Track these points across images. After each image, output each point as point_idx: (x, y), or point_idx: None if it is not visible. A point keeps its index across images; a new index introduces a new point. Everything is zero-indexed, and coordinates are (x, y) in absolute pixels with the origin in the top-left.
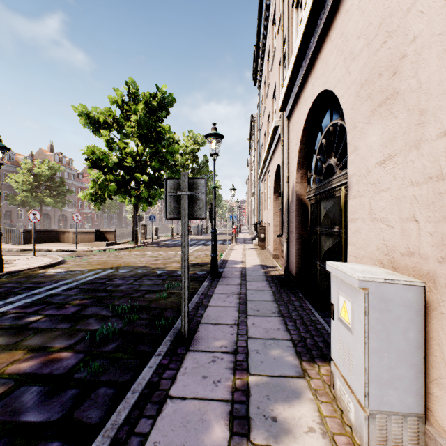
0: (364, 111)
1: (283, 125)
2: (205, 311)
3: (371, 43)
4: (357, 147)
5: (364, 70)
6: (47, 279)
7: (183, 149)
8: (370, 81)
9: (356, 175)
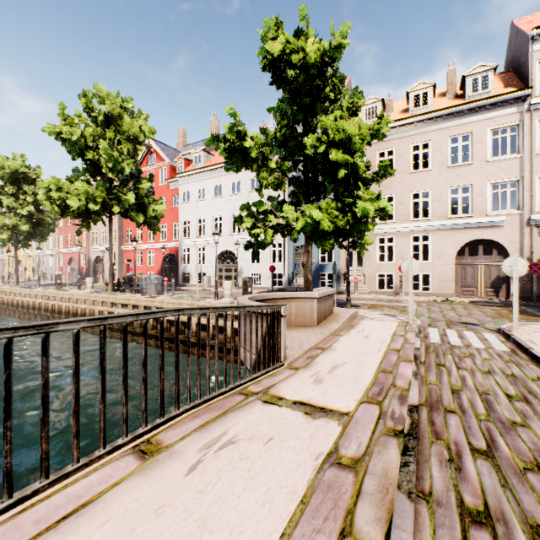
0: None
1: (511, 222)
2: None
3: None
4: None
5: None
6: None
7: (133, 130)
8: None
9: None
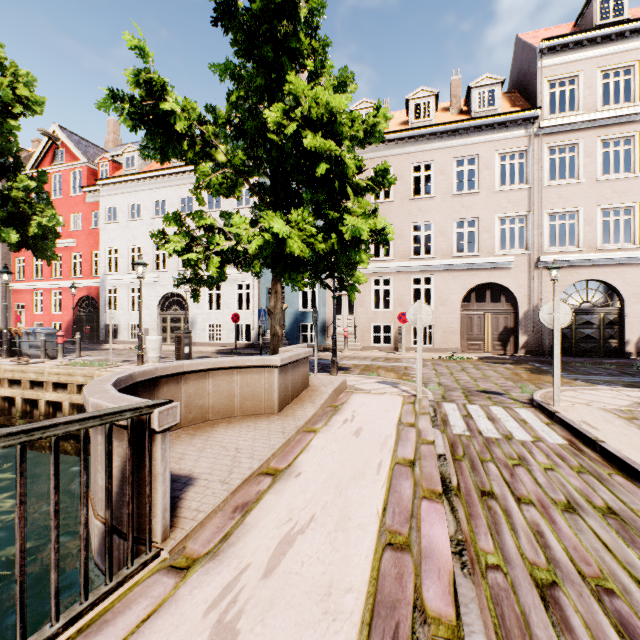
0: (634, 300)
1: (520, 263)
2: (621, 361)
3: (638, 287)
4: (631, 307)
5: (634, 291)
6: (636, 384)
7: None
8: (637, 295)
9: (630, 313)
